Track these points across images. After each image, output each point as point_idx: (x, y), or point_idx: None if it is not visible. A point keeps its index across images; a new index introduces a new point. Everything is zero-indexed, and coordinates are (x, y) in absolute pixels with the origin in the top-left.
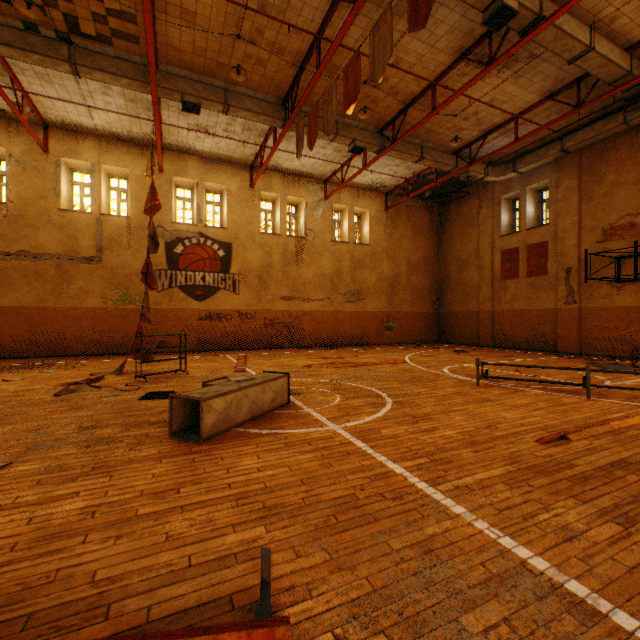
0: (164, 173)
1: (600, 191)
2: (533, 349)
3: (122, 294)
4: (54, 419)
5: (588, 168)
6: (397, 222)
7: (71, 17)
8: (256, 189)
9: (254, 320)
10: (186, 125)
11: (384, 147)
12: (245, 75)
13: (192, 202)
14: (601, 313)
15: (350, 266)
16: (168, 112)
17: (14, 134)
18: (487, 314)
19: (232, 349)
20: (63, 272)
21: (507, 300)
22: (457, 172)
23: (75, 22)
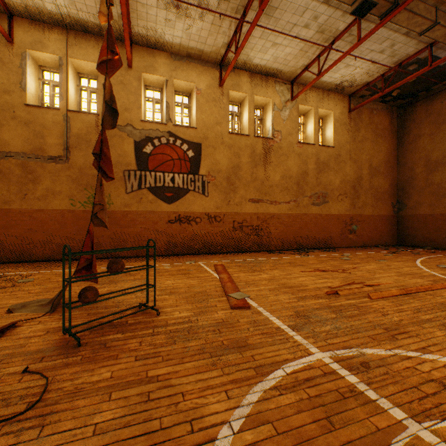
0: (133, 69)
1: None
2: None
3: (90, 195)
4: None
5: None
6: (359, 124)
7: None
8: (225, 88)
9: (223, 223)
10: None
11: (397, 4)
12: None
13: (161, 103)
14: None
15: (315, 168)
16: None
17: None
18: None
19: (201, 253)
20: (28, 172)
21: None
22: None
23: None
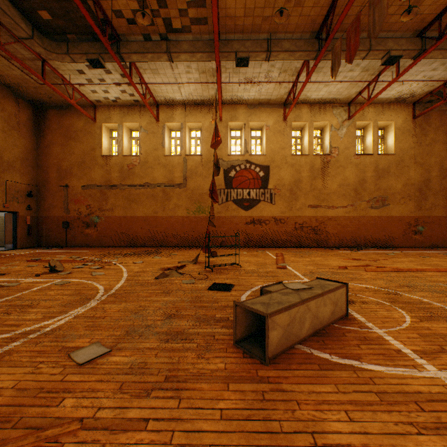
0: (222, 121)
1: None
2: None
3: (197, 207)
4: (150, 301)
5: None
6: (427, 129)
7: (167, 20)
8: (288, 121)
9: (286, 224)
10: (237, 81)
11: (424, 49)
12: (286, 15)
13: (240, 139)
14: None
15: (373, 175)
16: (225, 74)
17: (142, 114)
18: None
19: (269, 246)
20: (166, 194)
21: None
22: None
23: (169, 23)
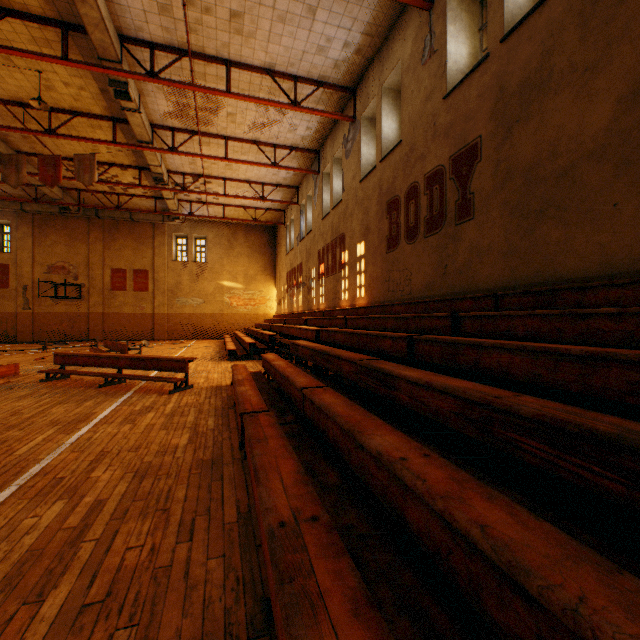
0: None
1: (48, 243)
2: None
3: None
4: None
5: (40, 226)
6: None
7: None
8: None
9: None
10: None
11: None
12: None
13: None
14: (48, 316)
15: None
16: None
17: None
18: None
19: None
20: None
21: None
22: None
23: None
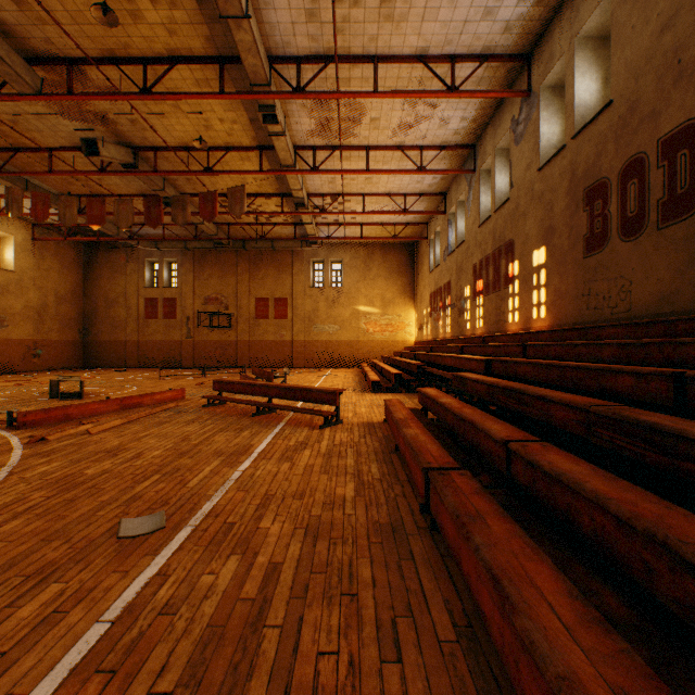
0: None
1: (205, 276)
2: (168, 367)
3: None
4: None
5: (199, 261)
6: (46, 254)
7: None
8: None
9: None
10: None
11: None
12: None
13: None
14: (205, 344)
15: None
16: None
17: None
18: (135, 343)
19: None
20: None
21: (151, 333)
22: (121, 240)
23: None
